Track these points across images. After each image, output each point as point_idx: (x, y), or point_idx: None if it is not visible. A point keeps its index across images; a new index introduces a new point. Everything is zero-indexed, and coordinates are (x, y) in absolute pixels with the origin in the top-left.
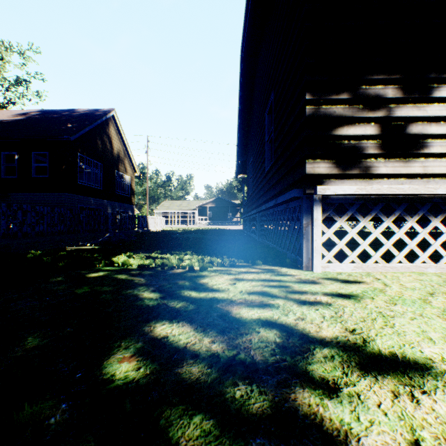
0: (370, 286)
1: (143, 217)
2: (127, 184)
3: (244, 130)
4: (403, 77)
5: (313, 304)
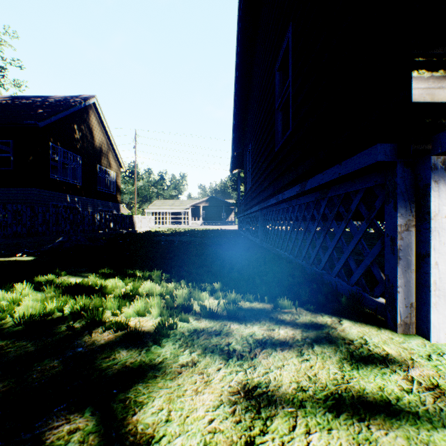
0: None
1: (129, 216)
2: (112, 180)
3: (241, 114)
4: None
5: None
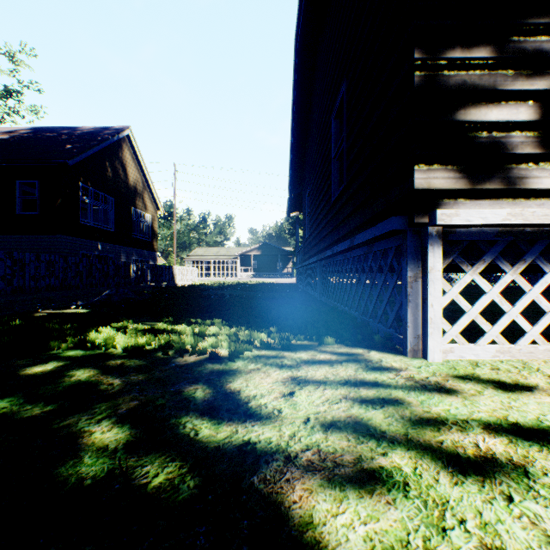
0: None
1: (168, 267)
2: (148, 225)
3: (299, 152)
4: None
5: (485, 470)
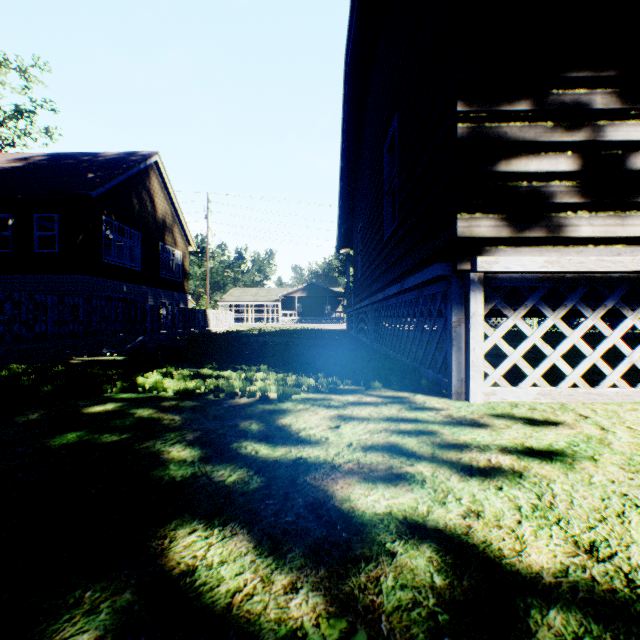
0: (578, 432)
1: (201, 311)
2: (178, 263)
3: (350, 182)
4: (620, 75)
5: (489, 474)
